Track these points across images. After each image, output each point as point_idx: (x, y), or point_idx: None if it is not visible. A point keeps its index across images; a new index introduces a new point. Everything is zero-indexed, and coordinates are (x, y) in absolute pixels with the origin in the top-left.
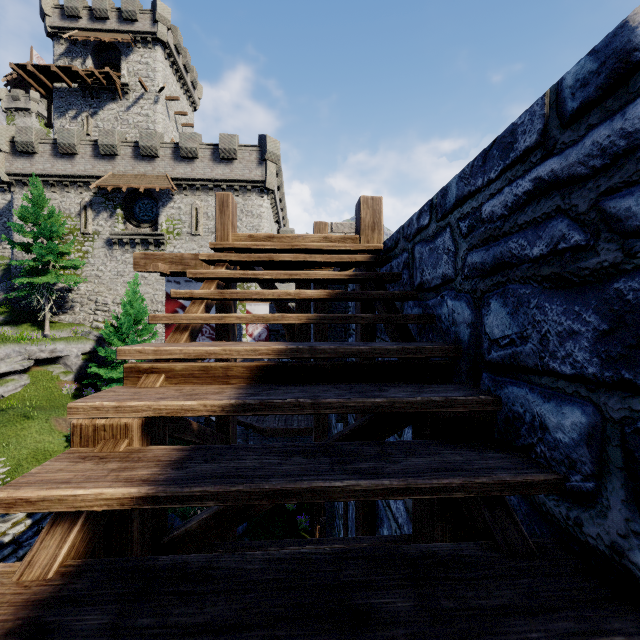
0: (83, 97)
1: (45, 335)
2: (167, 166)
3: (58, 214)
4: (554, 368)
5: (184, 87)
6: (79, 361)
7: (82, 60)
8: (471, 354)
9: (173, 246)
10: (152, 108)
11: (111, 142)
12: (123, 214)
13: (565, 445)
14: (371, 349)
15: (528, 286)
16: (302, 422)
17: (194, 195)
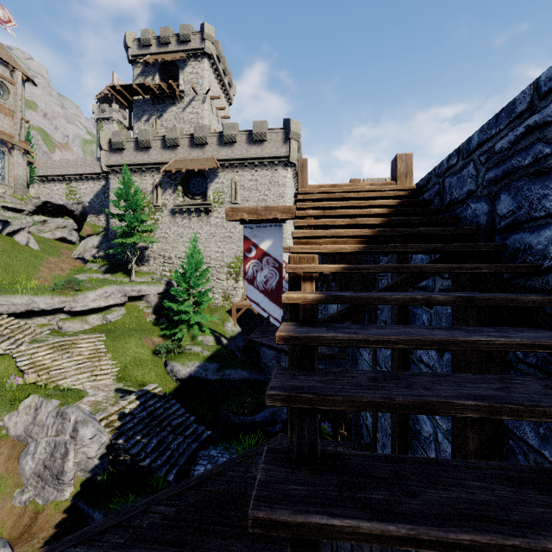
0: (153, 104)
1: (132, 280)
2: (214, 151)
3: (140, 192)
4: (536, 216)
5: (223, 87)
6: (156, 299)
7: (152, 77)
8: (488, 229)
9: (218, 212)
10: (201, 107)
11: (174, 136)
12: (182, 190)
13: (541, 250)
14: (426, 229)
15: (522, 180)
16: (324, 349)
17: (233, 172)
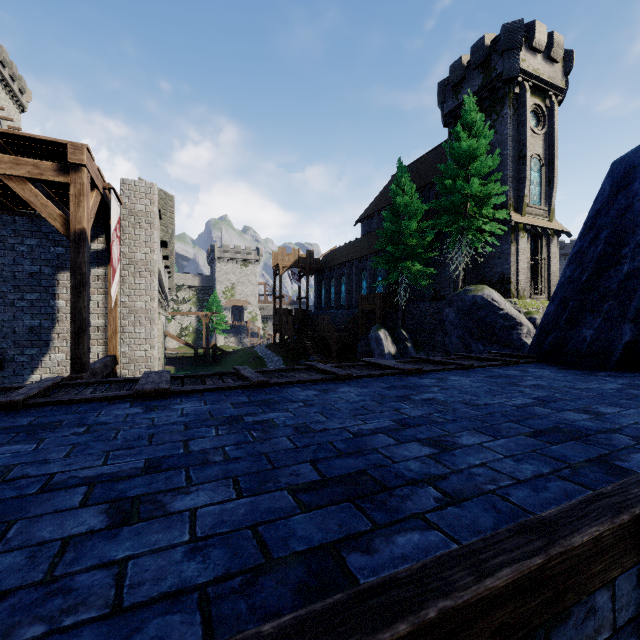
0: None
1: None
2: None
3: None
4: None
5: (10, 93)
6: None
7: None
8: None
9: None
10: None
11: None
12: None
13: None
14: None
15: None
16: None
17: None
